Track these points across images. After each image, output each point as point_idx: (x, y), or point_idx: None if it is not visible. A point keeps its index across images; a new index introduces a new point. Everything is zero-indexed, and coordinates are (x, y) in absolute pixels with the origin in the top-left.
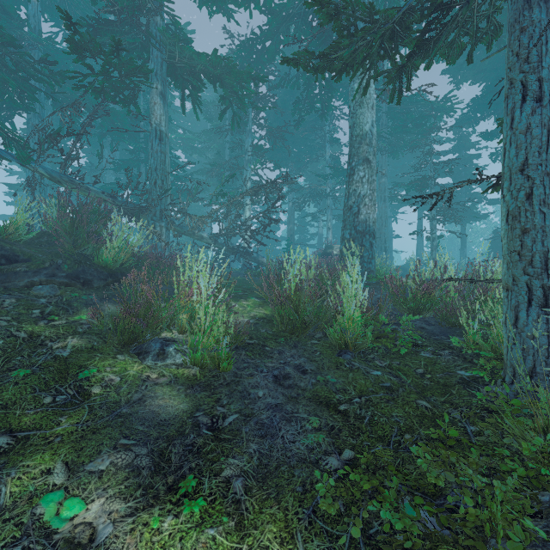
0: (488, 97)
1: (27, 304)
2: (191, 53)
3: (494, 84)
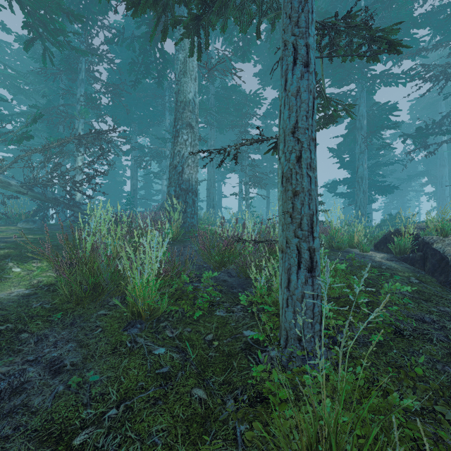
0: None
1: None
2: None
3: None
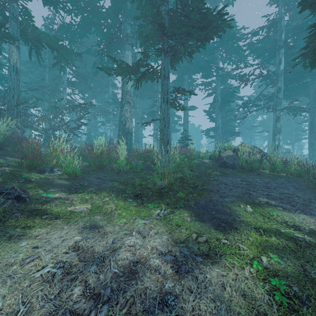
0: (177, 82)
1: None
2: (40, 33)
3: (180, 77)
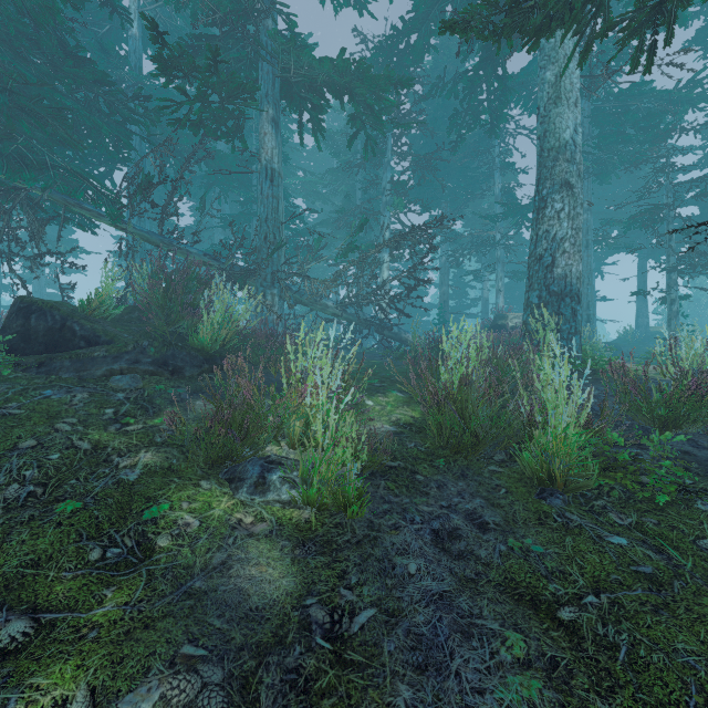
0: None
1: (101, 401)
2: (310, 60)
3: None
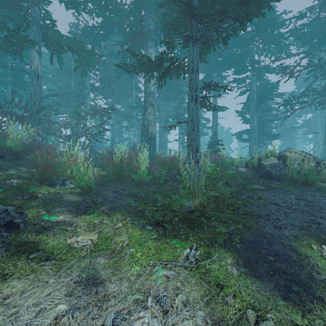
0: (205, 81)
1: None
2: (59, 35)
3: (208, 76)
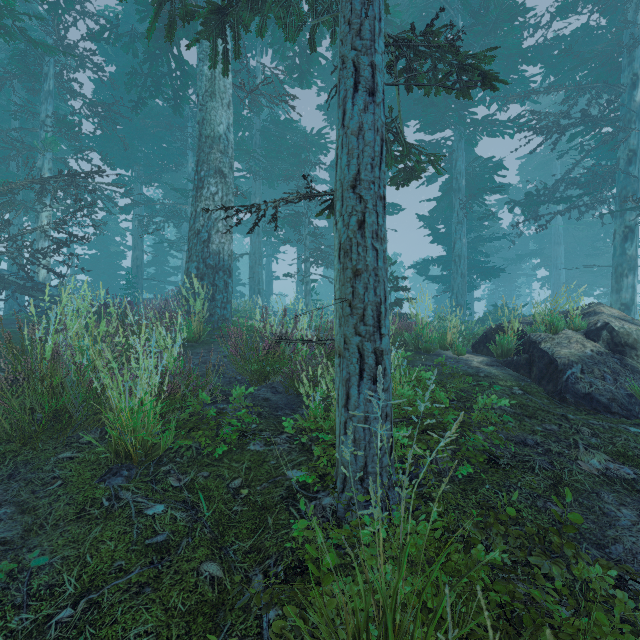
0: None
1: None
2: None
3: None
